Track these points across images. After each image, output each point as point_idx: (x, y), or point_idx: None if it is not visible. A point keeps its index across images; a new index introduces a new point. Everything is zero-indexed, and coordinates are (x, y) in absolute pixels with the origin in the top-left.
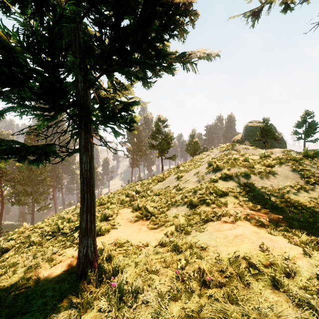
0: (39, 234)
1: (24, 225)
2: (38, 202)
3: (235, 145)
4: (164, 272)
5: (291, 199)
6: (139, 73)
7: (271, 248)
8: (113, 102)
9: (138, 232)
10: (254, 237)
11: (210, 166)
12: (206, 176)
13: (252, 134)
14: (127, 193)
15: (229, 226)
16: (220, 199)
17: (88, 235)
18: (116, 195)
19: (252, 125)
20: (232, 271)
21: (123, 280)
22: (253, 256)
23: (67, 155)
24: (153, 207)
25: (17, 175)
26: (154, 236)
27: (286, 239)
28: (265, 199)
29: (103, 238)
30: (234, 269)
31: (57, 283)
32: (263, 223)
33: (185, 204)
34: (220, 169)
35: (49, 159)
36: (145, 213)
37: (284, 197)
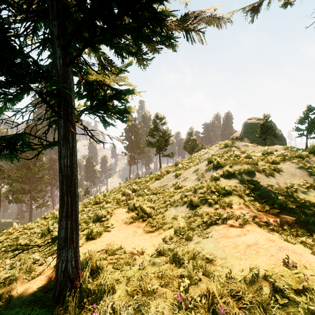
0: (28, 236)
1: (14, 225)
2: (35, 199)
3: (235, 142)
4: (162, 294)
5: (301, 199)
6: (131, 47)
7: (297, 265)
8: (105, 91)
9: (133, 235)
10: (272, 248)
11: (210, 163)
12: (206, 173)
13: (252, 131)
14: (123, 191)
15: (237, 231)
16: (223, 198)
17: (69, 246)
18: (113, 193)
19: (251, 122)
20: (251, 297)
21: (107, 311)
22: (276, 276)
23: (44, 147)
24: (150, 207)
25: (14, 172)
26: (150, 241)
27: (308, 249)
28: (272, 199)
29: (94, 243)
30: (252, 294)
31: (29, 307)
32: (275, 227)
33: (185, 204)
34: (221, 166)
35: (15, 151)
36: (142, 214)
37: (293, 196)
